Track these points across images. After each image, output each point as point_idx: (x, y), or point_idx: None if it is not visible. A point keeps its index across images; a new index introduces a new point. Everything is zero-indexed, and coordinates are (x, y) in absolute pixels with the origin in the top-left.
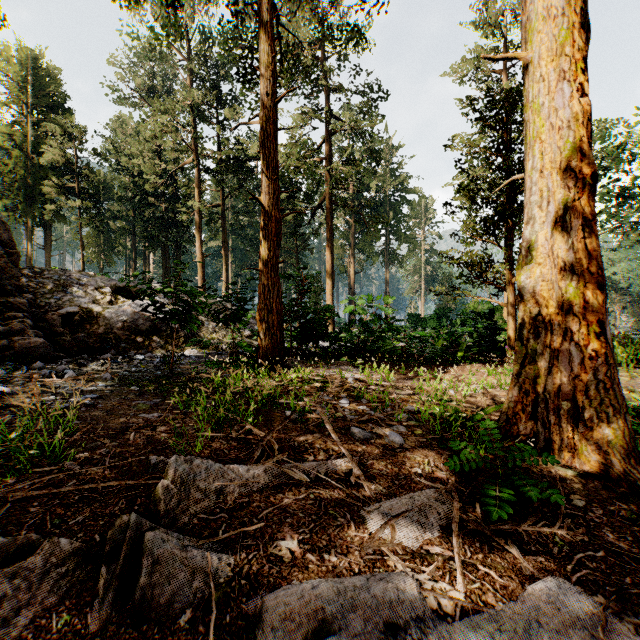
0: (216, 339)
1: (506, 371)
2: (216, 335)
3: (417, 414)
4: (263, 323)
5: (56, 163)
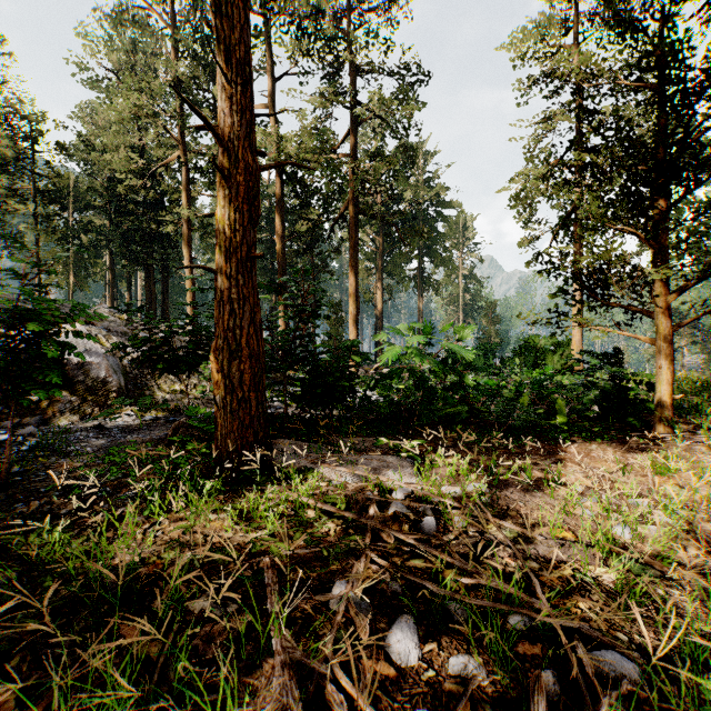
0: (178, 392)
1: (708, 474)
2: (180, 385)
3: (642, 697)
4: (221, 377)
5: (4, 157)
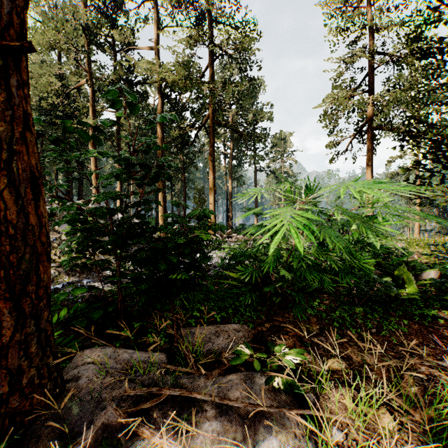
0: None
1: None
2: None
3: None
4: None
5: None
